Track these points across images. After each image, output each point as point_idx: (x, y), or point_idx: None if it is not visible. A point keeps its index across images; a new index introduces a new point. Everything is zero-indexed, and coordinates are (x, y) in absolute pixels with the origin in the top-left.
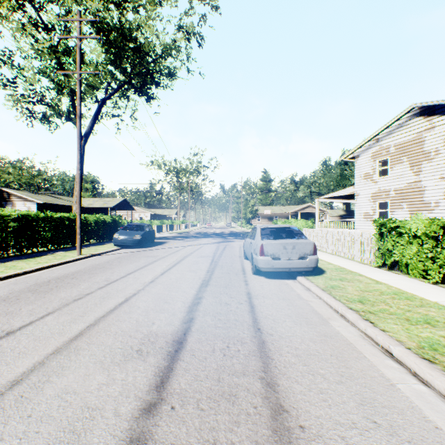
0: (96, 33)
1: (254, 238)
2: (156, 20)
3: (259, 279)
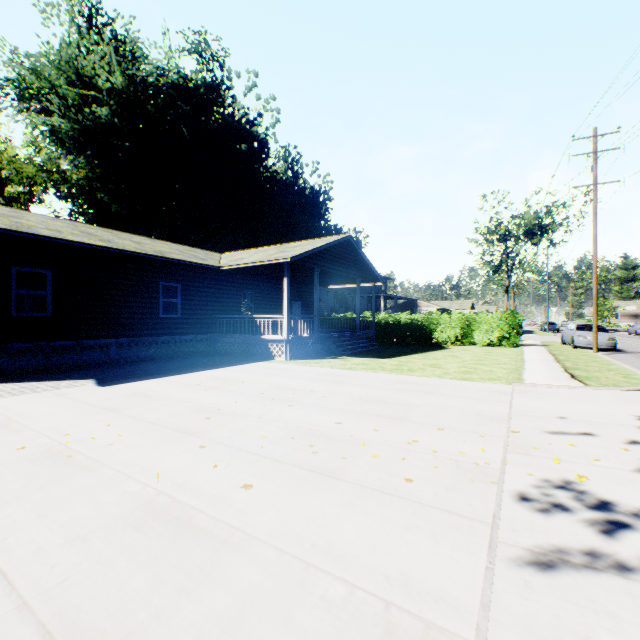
0: (531, 235)
1: (635, 326)
2: (557, 214)
3: (638, 336)
